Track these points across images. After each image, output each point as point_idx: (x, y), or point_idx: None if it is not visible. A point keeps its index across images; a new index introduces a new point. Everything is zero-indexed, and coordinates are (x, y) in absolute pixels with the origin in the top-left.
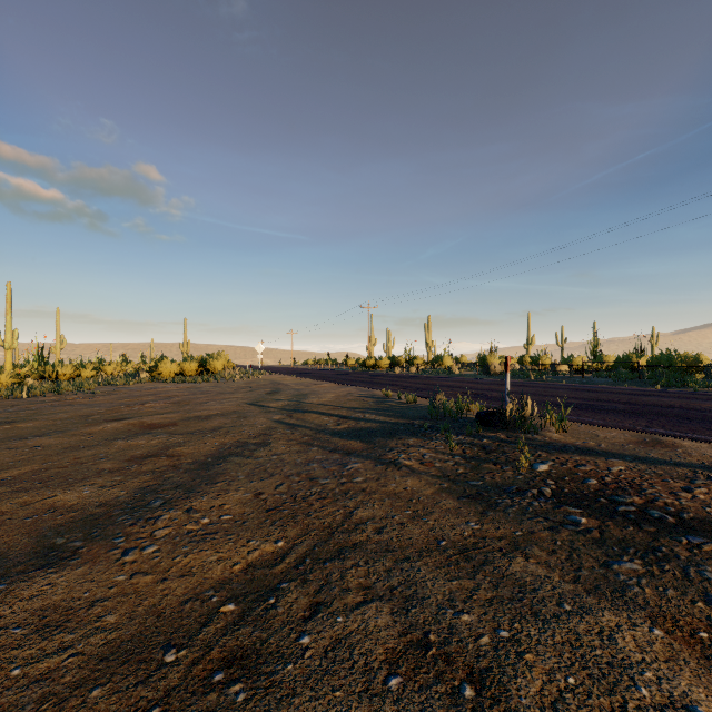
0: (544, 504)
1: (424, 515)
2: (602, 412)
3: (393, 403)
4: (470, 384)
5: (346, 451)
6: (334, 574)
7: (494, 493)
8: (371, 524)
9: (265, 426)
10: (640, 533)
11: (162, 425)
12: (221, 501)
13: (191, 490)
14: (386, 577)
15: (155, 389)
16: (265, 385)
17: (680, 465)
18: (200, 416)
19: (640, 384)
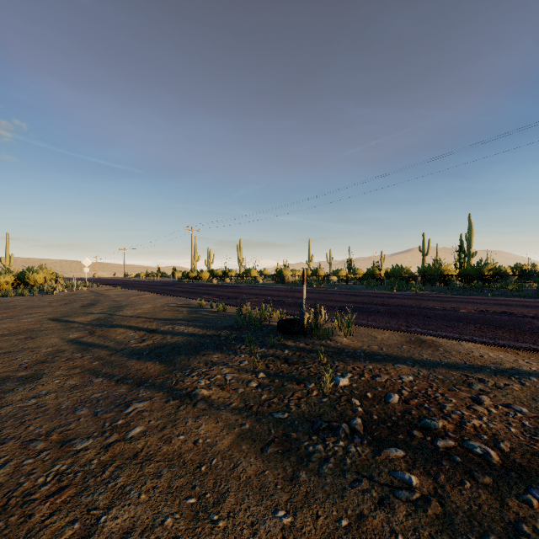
0: (361, 448)
1: (213, 505)
2: (371, 313)
3: (205, 312)
4: (271, 292)
5: (138, 379)
6: None
7: (303, 433)
8: None
9: (51, 349)
10: (481, 493)
11: None
12: None
13: None
14: None
15: None
16: (85, 297)
17: (451, 366)
18: None
19: (382, 289)
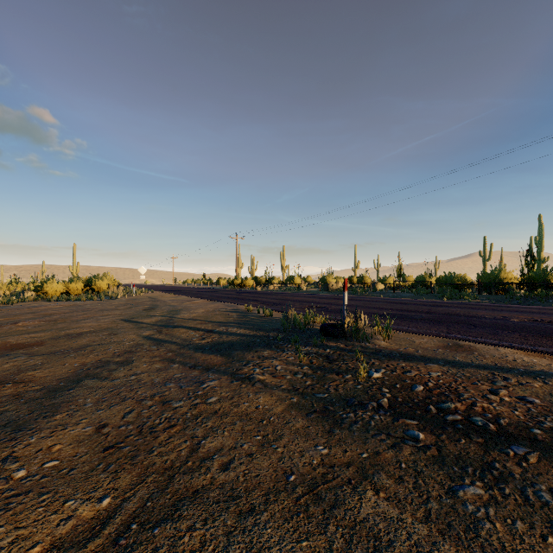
0: (384, 417)
1: (274, 440)
2: (413, 320)
3: (253, 316)
4: (314, 299)
5: (206, 366)
6: (161, 549)
7: (339, 406)
8: (217, 458)
9: (132, 343)
10: (472, 446)
11: (27, 345)
12: (53, 440)
13: (22, 427)
14: (225, 546)
15: (36, 308)
16: (144, 302)
17: (480, 367)
18: (71, 334)
19: (432, 297)
